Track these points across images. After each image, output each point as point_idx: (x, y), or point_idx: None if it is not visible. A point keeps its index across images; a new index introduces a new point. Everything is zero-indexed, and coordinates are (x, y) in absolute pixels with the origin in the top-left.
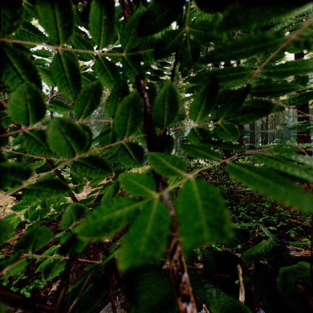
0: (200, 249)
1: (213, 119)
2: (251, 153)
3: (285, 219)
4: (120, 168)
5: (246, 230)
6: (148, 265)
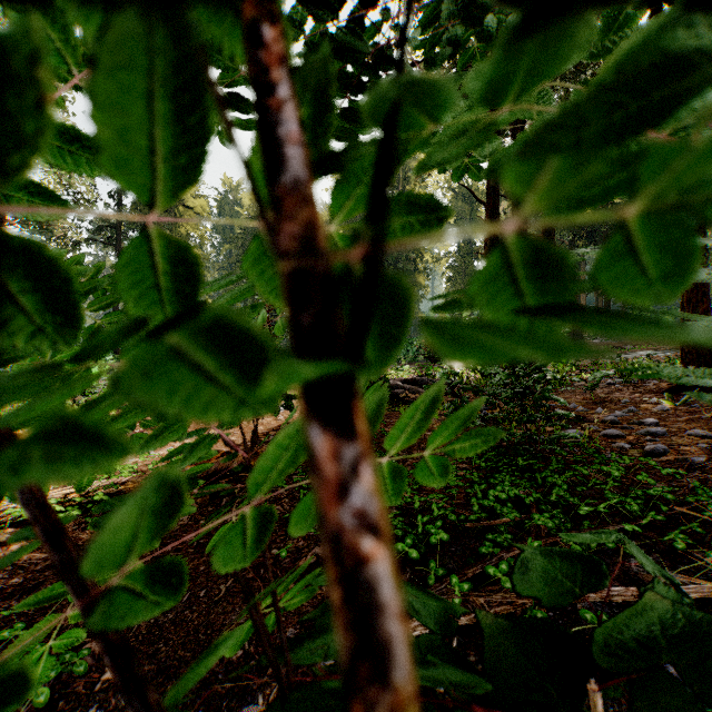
0: (459, 578)
1: None
2: None
3: (661, 506)
4: None
5: (592, 557)
6: (324, 694)
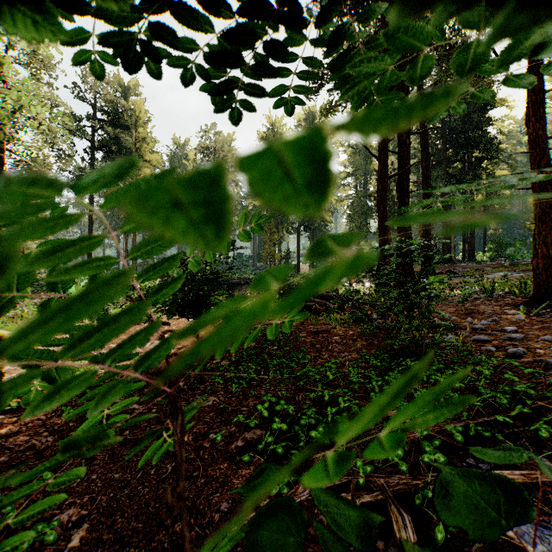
0: (363, 461)
1: (378, 210)
2: (445, 270)
3: (526, 401)
4: (210, 300)
5: (510, 480)
6: None
